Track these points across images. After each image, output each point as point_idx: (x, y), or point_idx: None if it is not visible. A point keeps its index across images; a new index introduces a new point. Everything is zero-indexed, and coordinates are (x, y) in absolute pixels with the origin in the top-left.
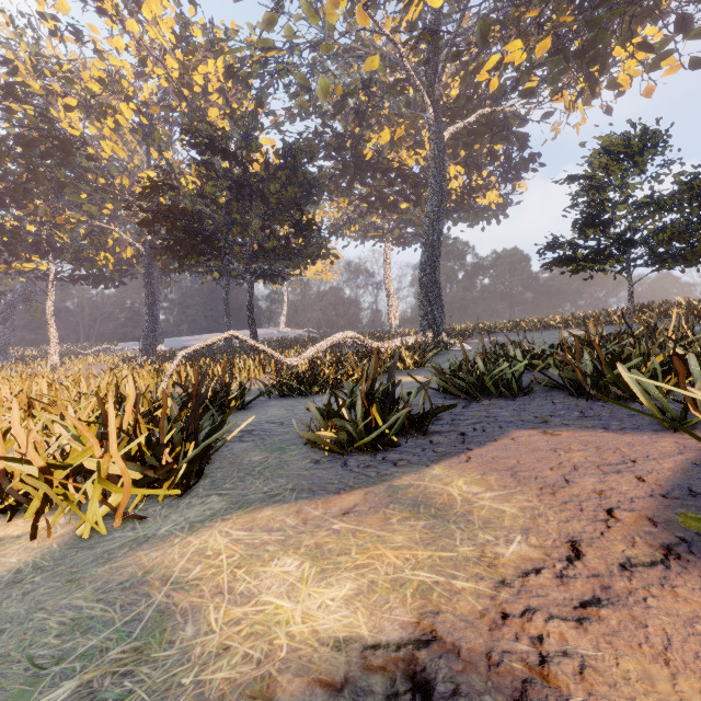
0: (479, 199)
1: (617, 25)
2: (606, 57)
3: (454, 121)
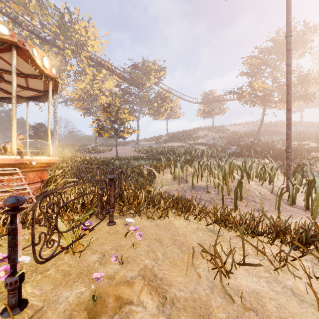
0: None
1: None
2: None
3: None
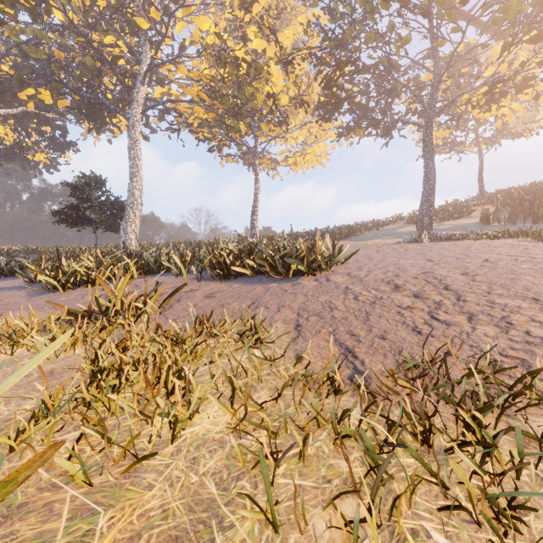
0: (30, 156)
1: (106, 109)
2: (103, 119)
3: (3, 97)
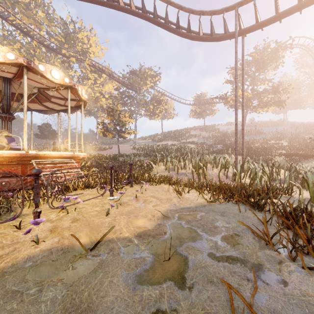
0: None
1: None
2: None
3: None
